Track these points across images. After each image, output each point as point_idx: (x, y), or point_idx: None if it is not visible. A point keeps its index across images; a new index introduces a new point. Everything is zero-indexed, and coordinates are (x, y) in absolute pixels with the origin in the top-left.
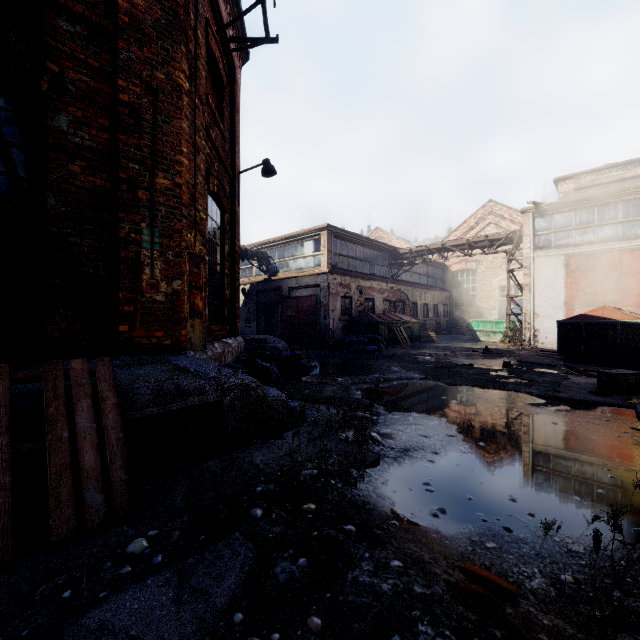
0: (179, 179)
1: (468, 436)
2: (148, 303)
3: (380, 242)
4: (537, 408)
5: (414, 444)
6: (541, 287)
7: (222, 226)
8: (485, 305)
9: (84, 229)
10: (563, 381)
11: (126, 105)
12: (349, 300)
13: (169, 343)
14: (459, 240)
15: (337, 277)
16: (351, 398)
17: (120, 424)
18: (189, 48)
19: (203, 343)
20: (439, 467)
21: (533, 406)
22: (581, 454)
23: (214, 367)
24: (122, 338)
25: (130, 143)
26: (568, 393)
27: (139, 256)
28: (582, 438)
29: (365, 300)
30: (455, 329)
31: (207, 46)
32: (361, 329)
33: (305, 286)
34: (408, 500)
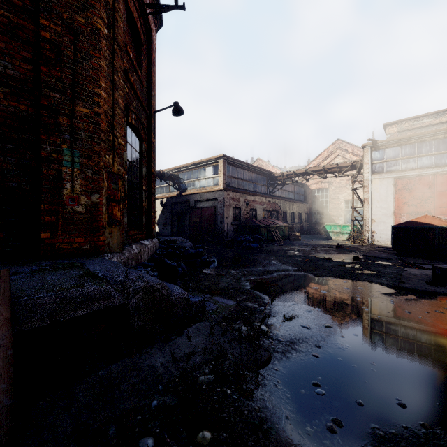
0: (97, 108)
1: (342, 326)
2: (69, 214)
3: (261, 168)
4: (390, 297)
5: (298, 336)
6: (377, 201)
7: (140, 152)
8: (334, 213)
9: (7, 148)
10: (403, 272)
11: (48, 41)
12: (238, 210)
13: (88, 248)
14: (317, 167)
15: (230, 193)
16: (242, 289)
17: (10, 341)
18: (107, 0)
19: (121, 246)
20: (324, 362)
21: (386, 295)
22: (442, 345)
23: (122, 271)
24: (44, 244)
25: (51, 74)
26: (411, 284)
27: (60, 173)
28: (436, 327)
29: (250, 210)
30: (313, 230)
31: (126, 6)
32: (247, 231)
33: (206, 200)
34: (302, 407)
